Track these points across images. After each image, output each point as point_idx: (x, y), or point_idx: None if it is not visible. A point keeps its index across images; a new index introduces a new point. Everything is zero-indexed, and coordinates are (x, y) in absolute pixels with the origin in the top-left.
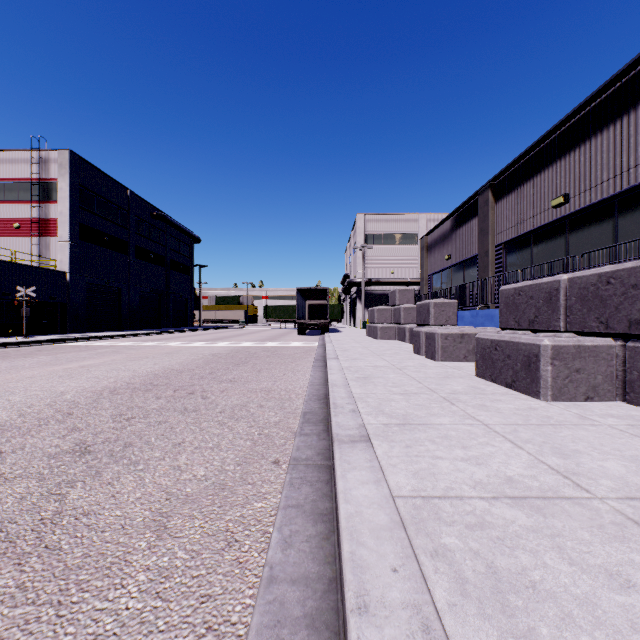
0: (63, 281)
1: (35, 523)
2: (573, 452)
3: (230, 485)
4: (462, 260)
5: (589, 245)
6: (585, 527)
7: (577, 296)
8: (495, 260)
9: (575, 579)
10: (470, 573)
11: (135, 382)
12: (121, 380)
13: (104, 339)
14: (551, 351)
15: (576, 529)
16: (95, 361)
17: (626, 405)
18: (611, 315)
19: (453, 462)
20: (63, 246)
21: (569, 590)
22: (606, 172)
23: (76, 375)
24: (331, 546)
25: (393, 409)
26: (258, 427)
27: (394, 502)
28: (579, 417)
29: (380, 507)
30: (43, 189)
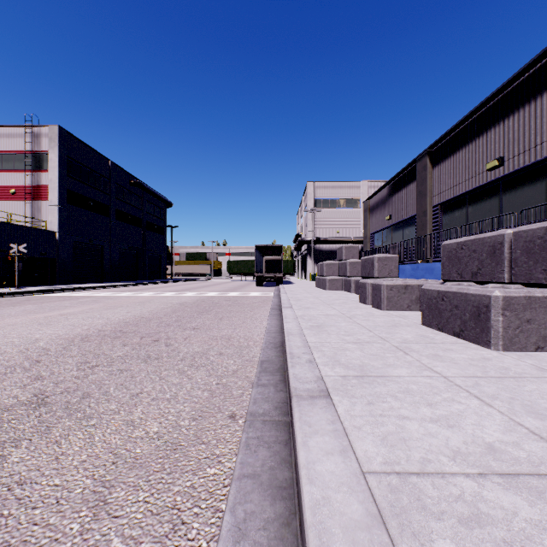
0: (52, 239)
1: None
2: None
3: (183, 445)
4: (401, 220)
5: (522, 204)
6: None
7: (523, 249)
8: (432, 219)
9: None
10: None
11: (106, 329)
12: (94, 327)
13: (87, 290)
14: (502, 302)
15: None
16: (75, 309)
17: None
18: None
19: (422, 424)
20: (53, 209)
21: None
22: (540, 136)
23: (54, 323)
24: (293, 536)
25: (349, 359)
26: (216, 376)
27: (366, 482)
28: (537, 368)
29: (351, 490)
30: (35, 160)
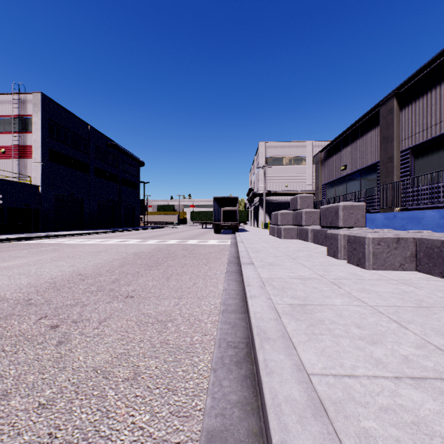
0: (36, 192)
1: None
2: None
3: None
4: (359, 169)
5: None
6: None
7: None
8: (400, 165)
9: None
10: None
11: (12, 297)
12: (2, 293)
13: (62, 237)
14: None
15: None
16: (20, 261)
17: None
18: None
19: None
20: (36, 166)
21: None
22: None
23: None
24: None
25: None
26: None
27: None
28: None
29: None
30: (22, 123)
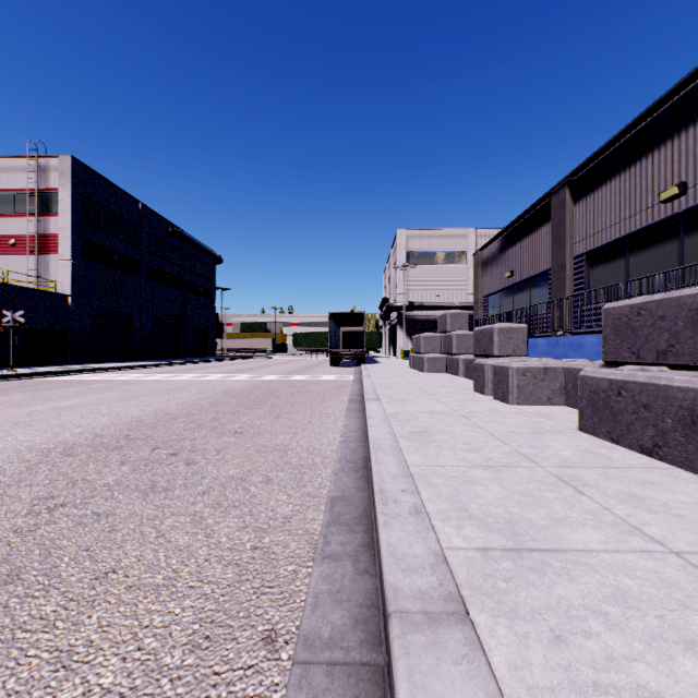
0: (64, 305)
1: None
2: None
3: None
4: (528, 277)
5: None
6: None
7: None
8: (574, 275)
9: None
10: None
11: (107, 434)
12: (90, 430)
13: (107, 371)
14: None
15: None
16: (77, 401)
17: None
18: None
19: None
20: (64, 265)
21: None
22: None
23: (37, 422)
24: None
25: (483, 505)
26: (254, 530)
27: None
28: None
29: None
30: (42, 201)
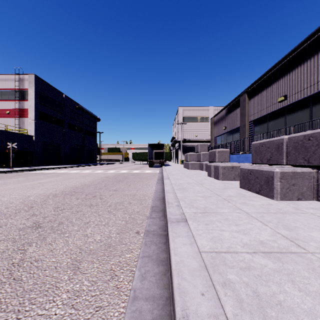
0: (31, 140)
1: (9, 265)
2: (294, 227)
3: (113, 245)
4: (232, 129)
5: (297, 121)
6: (305, 269)
7: (292, 146)
8: (249, 129)
9: (303, 299)
10: (244, 296)
11: (66, 191)
12: (59, 190)
13: (51, 169)
14: (280, 175)
15: (300, 270)
16: (46, 180)
17: (319, 202)
18: (310, 156)
19: (231, 233)
20: (31, 122)
21: (300, 306)
22: (306, 84)
23: (36, 187)
24: (167, 279)
25: (198, 204)
26: (128, 214)
27: (201, 255)
28: (295, 209)
29: (193, 258)
30: (21, 94)
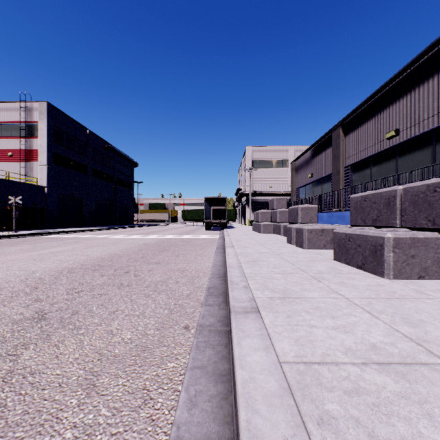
0: (42, 193)
1: None
2: (419, 321)
3: (149, 347)
4: (320, 177)
5: (414, 165)
6: None
7: (410, 201)
8: (344, 177)
9: None
10: None
11: (87, 264)
12: (77, 262)
13: (70, 233)
14: (393, 242)
15: (439, 395)
16: (61, 248)
17: None
18: (437, 215)
19: (326, 330)
20: (42, 168)
21: None
22: (426, 112)
23: (46, 259)
24: (229, 406)
25: (275, 285)
26: (174, 298)
27: (281, 368)
28: (417, 292)
29: (270, 373)
30: (28, 129)
